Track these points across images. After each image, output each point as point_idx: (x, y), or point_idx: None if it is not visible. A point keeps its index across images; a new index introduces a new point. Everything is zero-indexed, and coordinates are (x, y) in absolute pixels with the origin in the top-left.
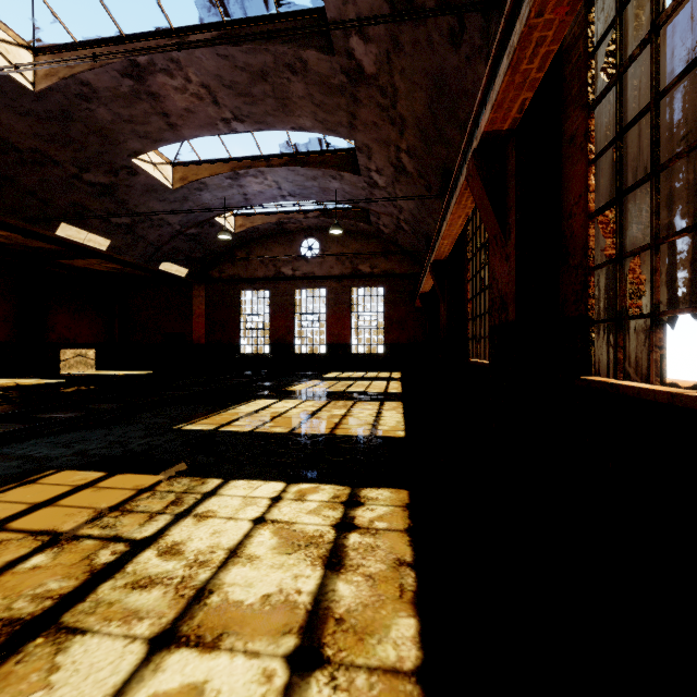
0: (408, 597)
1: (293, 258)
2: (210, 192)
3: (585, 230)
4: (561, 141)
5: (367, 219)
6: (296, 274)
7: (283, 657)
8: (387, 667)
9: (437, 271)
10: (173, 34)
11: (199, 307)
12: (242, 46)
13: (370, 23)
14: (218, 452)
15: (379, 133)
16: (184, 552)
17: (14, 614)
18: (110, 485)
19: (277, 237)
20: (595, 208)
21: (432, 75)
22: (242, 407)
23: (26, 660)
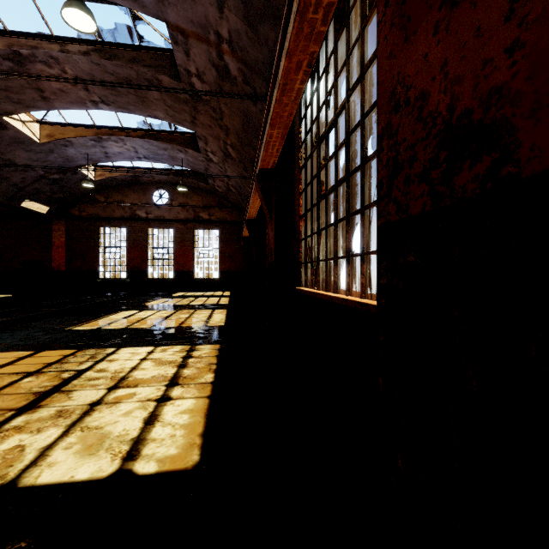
0: (212, 370)
1: (146, 204)
2: (75, 148)
3: (299, 223)
4: (294, 178)
5: (206, 180)
6: (149, 217)
7: (164, 385)
8: (201, 383)
9: (250, 226)
10: (54, 39)
11: (59, 239)
12: (112, 61)
13: (203, 94)
14: (107, 338)
15: (212, 131)
16: (108, 370)
17: (36, 391)
18: (43, 355)
19: (132, 186)
20: (302, 214)
21: (243, 111)
22: (113, 316)
23: (56, 397)
